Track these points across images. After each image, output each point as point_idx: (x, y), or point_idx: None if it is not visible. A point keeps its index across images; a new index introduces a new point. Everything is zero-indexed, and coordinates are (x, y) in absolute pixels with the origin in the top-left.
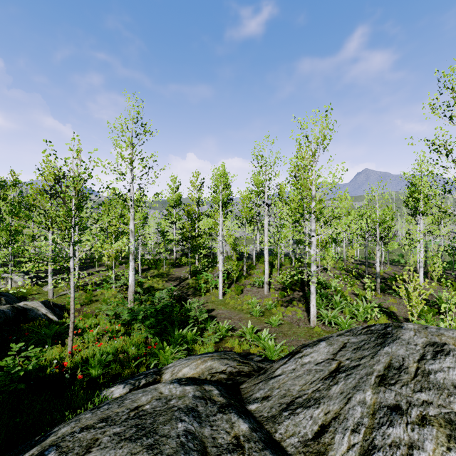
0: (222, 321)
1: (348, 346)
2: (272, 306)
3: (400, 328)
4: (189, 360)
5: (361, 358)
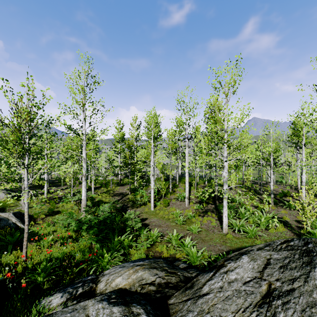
0: (153, 228)
1: (272, 263)
2: (192, 216)
3: None
4: (122, 268)
5: (293, 280)
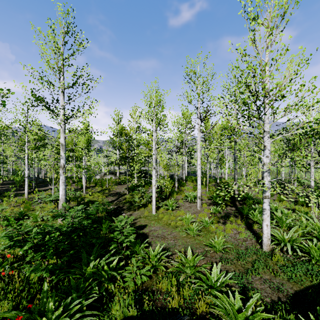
0: (154, 242)
1: None
2: (209, 222)
3: None
4: None
5: None
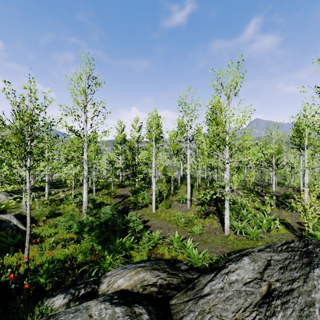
0: (155, 230)
1: (272, 264)
2: (193, 218)
3: None
4: (124, 269)
5: (292, 281)
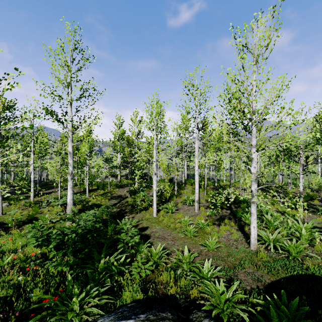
0: (155, 242)
1: None
2: (205, 224)
3: None
4: None
5: None
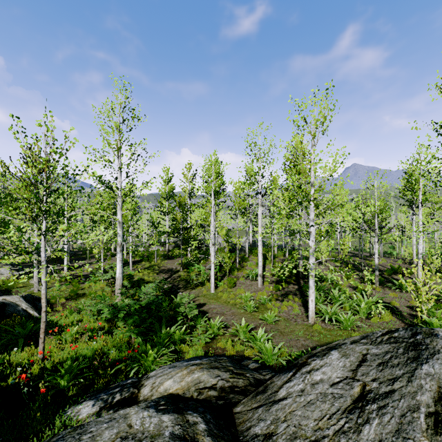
0: (214, 317)
1: (369, 360)
2: (267, 300)
3: (434, 336)
4: (173, 368)
5: (393, 380)
